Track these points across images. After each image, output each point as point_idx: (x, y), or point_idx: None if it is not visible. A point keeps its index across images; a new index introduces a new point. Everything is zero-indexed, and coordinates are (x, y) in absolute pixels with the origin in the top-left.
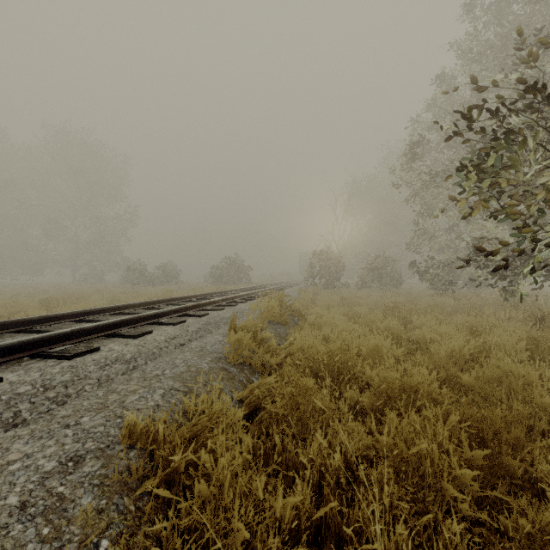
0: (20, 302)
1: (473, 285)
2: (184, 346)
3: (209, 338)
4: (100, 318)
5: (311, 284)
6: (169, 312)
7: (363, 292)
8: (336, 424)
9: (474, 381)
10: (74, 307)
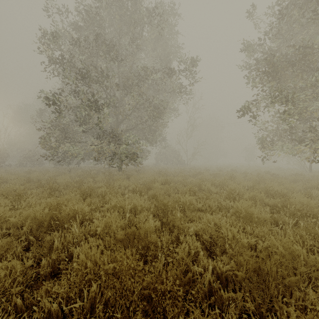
0: None
1: (72, 164)
2: None
3: None
4: None
5: None
6: None
7: (20, 168)
8: (3, 184)
9: (34, 178)
10: None
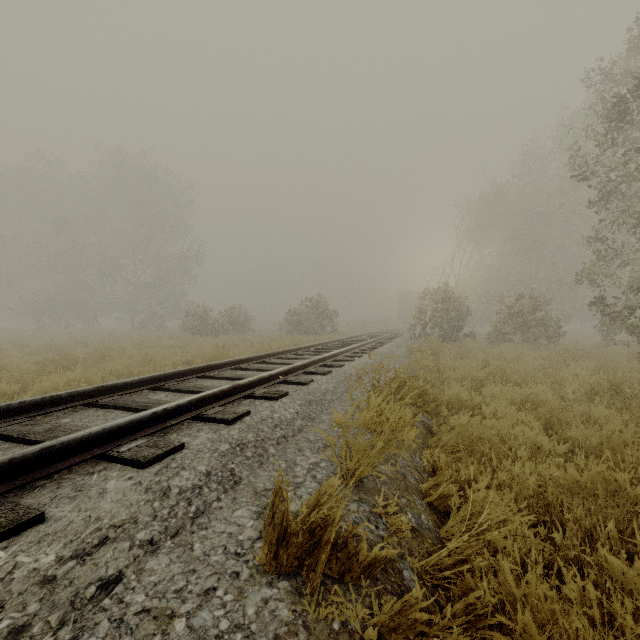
0: (6, 364)
1: None
2: (107, 597)
3: (217, 522)
4: (21, 425)
5: (420, 335)
6: (159, 416)
7: (504, 349)
8: None
9: None
10: (58, 378)
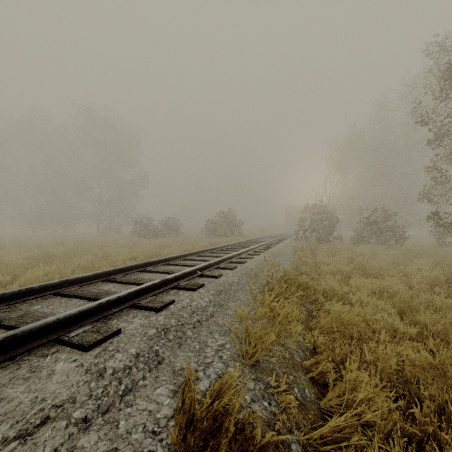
0: (4, 260)
1: None
2: None
3: (141, 400)
4: (1, 312)
5: (301, 238)
6: (103, 306)
7: (363, 249)
8: None
9: None
10: (38, 271)
